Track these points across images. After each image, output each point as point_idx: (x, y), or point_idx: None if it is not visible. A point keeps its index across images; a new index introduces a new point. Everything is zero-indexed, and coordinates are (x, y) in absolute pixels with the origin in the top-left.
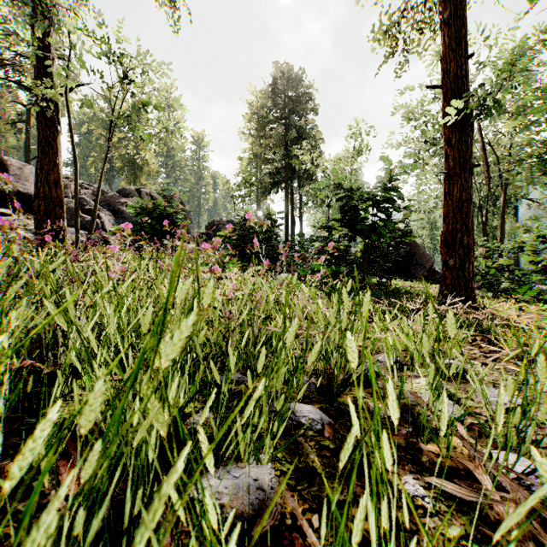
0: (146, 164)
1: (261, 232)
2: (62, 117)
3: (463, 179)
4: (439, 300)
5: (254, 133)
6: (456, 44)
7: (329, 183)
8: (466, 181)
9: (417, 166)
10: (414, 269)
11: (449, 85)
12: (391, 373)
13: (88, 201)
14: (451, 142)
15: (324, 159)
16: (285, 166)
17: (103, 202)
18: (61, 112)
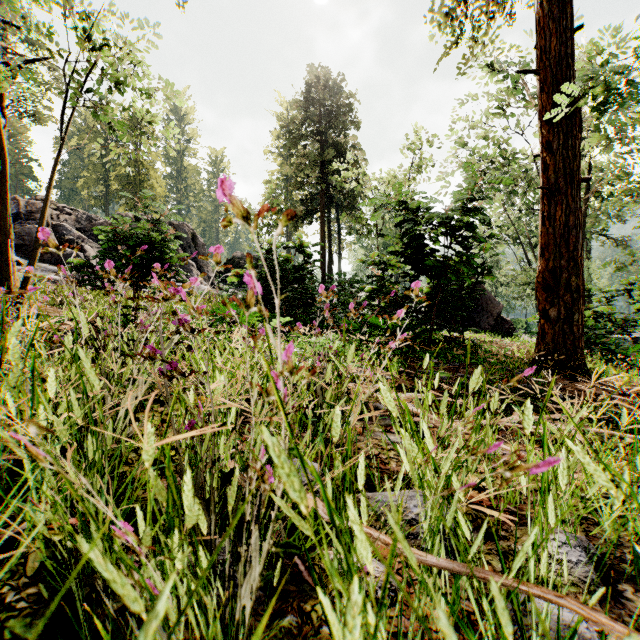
0: (151, 187)
1: (290, 269)
2: (42, 125)
3: (570, 198)
4: (536, 364)
5: (283, 153)
6: (560, 11)
7: (383, 203)
8: (574, 200)
9: (503, 180)
10: (478, 317)
11: (549, 68)
12: (603, 610)
13: (69, 229)
14: (552, 147)
15: (370, 179)
16: (322, 191)
17: (90, 232)
18: (39, 119)
